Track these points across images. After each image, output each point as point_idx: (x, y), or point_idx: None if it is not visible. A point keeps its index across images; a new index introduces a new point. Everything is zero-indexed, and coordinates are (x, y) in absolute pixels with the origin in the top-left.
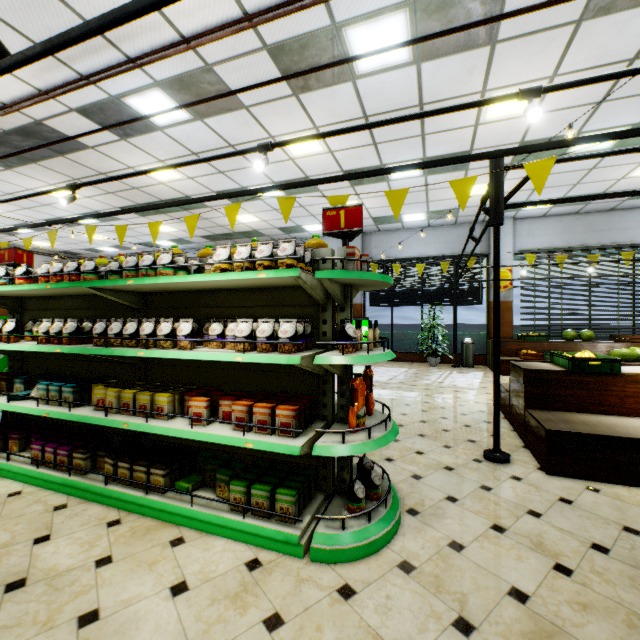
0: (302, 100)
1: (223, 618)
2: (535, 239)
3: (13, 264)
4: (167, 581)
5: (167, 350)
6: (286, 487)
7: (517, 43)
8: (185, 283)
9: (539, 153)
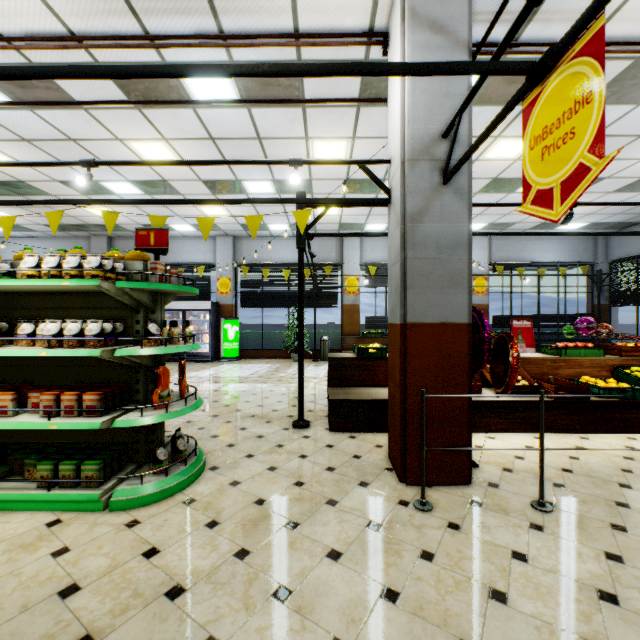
0: (146, 114)
1: (13, 559)
2: (376, 254)
3: None
4: None
5: None
6: (94, 460)
7: (321, 110)
8: None
9: (363, 189)
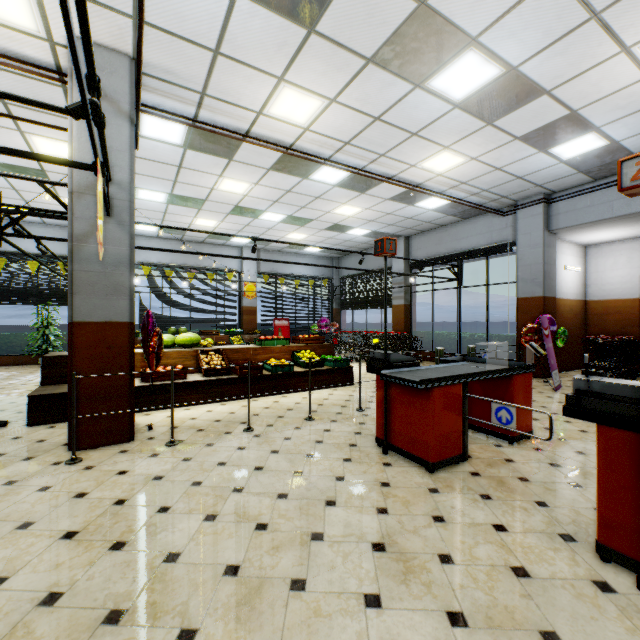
0: None
1: None
2: (152, 254)
3: None
4: None
5: None
6: None
7: (29, 111)
8: None
9: None
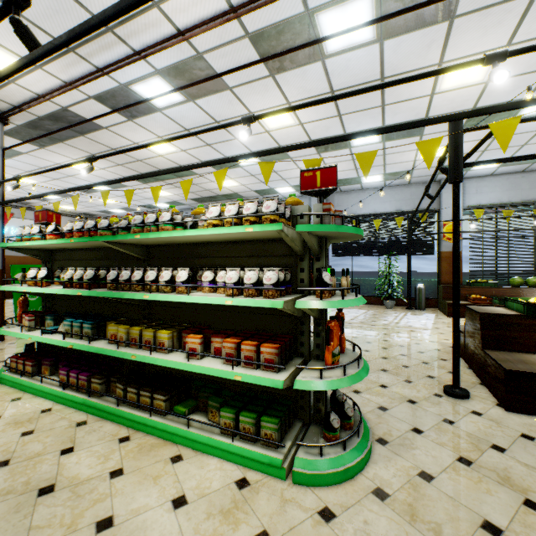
0: (277, 80)
1: (218, 532)
2: (483, 196)
3: (45, 223)
4: (169, 494)
5: (167, 294)
6: (269, 415)
7: (474, 17)
8: (182, 237)
9: (490, 118)
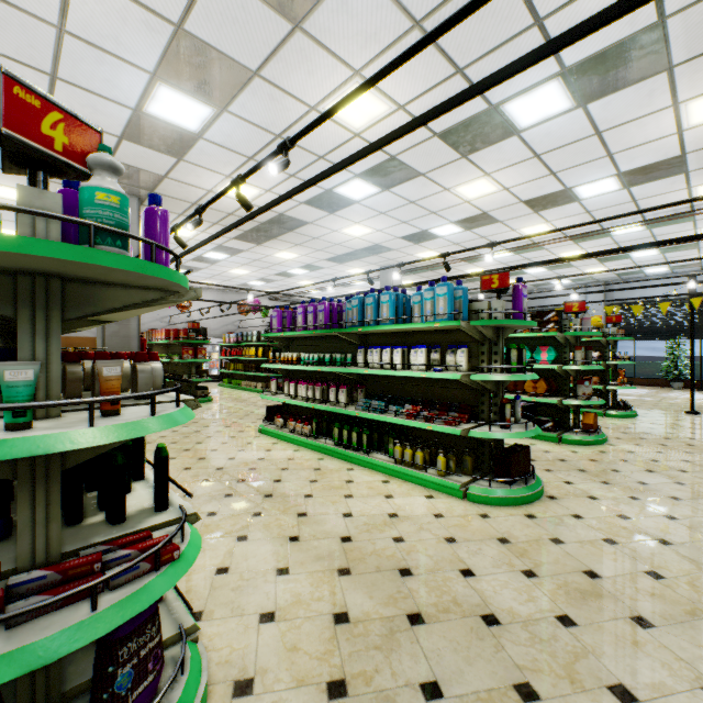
0: (578, 244)
1: None
2: None
3: None
4: None
5: None
6: None
7: None
8: None
9: None
